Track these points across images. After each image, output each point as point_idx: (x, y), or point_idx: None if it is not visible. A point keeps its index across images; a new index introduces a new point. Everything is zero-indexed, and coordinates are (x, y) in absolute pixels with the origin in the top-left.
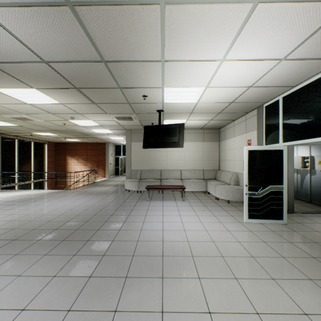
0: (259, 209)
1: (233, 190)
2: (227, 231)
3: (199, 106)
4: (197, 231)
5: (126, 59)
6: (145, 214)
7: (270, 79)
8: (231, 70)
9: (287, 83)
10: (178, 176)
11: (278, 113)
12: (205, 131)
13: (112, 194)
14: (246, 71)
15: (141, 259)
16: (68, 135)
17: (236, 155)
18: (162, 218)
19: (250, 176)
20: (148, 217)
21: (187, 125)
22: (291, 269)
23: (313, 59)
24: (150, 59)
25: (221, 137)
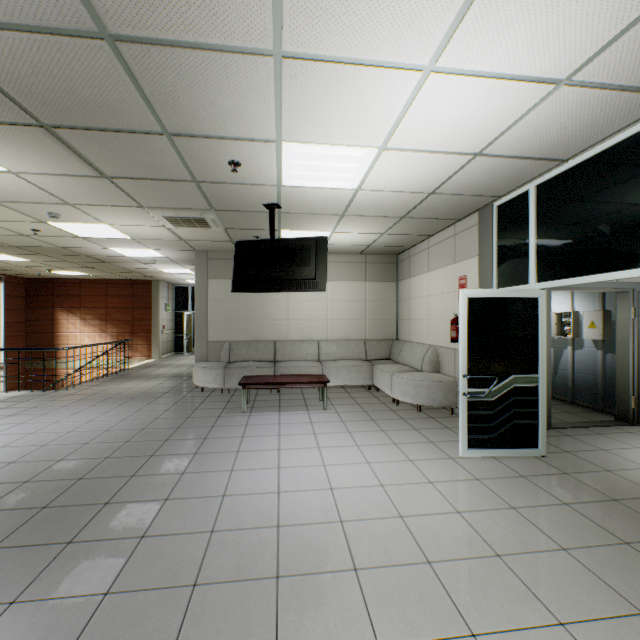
0: (491, 427)
1: (431, 384)
2: (429, 484)
3: (362, 198)
4: (361, 490)
5: (173, 36)
6: (237, 448)
7: (523, 139)
8: (445, 105)
9: (554, 151)
10: (313, 354)
11: (527, 219)
12: (370, 258)
13: (160, 399)
14: (477, 111)
15: (216, 594)
16: (57, 261)
17: (434, 310)
18: (278, 457)
19: (473, 356)
20: (244, 458)
21: (332, 244)
22: (592, 584)
23: (624, 90)
24: (242, 46)
25: (402, 272)
